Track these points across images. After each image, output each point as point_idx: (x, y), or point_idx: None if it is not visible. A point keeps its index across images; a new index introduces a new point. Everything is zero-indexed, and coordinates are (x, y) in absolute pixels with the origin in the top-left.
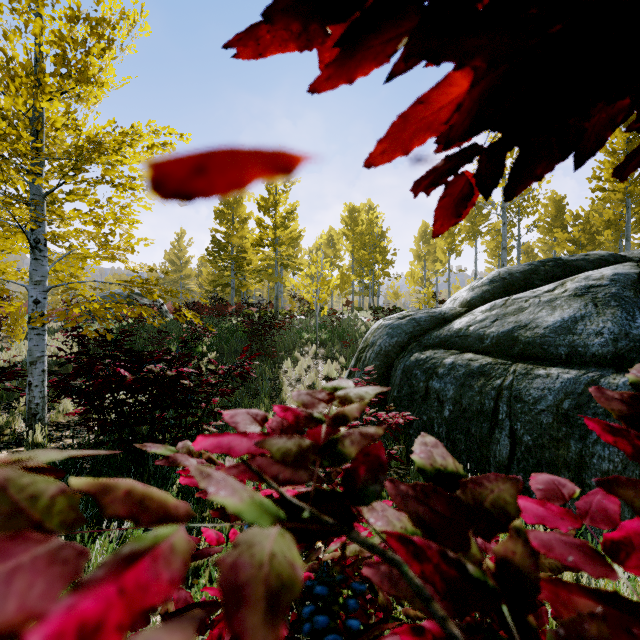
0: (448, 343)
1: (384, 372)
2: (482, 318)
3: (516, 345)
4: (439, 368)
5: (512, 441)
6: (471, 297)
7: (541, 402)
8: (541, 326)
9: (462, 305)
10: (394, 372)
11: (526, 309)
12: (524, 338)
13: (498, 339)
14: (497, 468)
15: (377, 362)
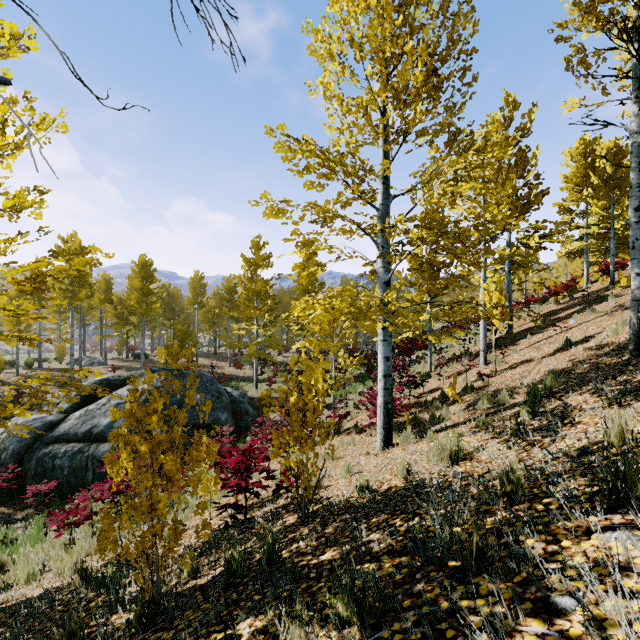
0: (60, 439)
1: (18, 463)
2: (76, 423)
3: (93, 435)
4: (59, 454)
5: (94, 473)
6: (67, 407)
7: (103, 457)
8: (102, 426)
9: (61, 411)
10: (27, 462)
11: (96, 417)
12: (96, 432)
13: (85, 434)
14: (89, 484)
15: (13, 459)
